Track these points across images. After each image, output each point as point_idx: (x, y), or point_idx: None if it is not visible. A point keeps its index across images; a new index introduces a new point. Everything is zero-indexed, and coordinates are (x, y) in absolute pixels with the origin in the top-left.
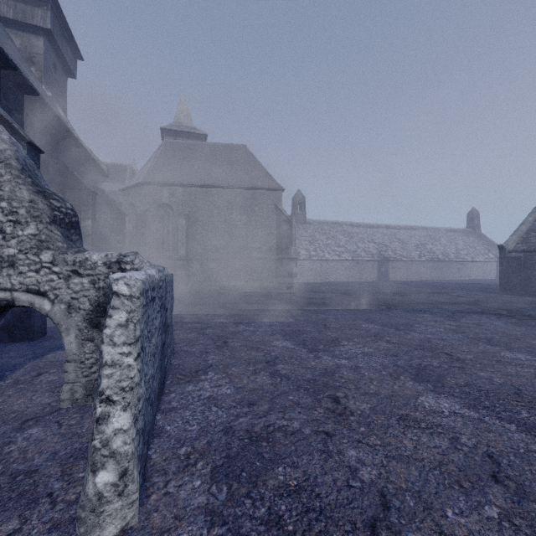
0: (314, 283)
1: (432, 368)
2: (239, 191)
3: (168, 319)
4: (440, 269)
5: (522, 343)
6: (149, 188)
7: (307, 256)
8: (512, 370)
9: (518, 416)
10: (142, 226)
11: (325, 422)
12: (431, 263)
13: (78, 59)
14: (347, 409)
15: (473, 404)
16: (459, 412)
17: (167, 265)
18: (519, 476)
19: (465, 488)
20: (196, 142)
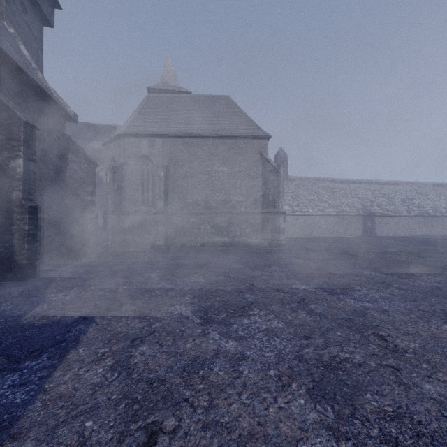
0: (298, 238)
1: None
2: (221, 140)
3: None
4: (430, 224)
5: None
6: (128, 140)
7: (290, 211)
8: None
9: None
10: (121, 179)
11: None
12: (421, 218)
13: (56, 7)
14: None
15: None
16: None
17: (146, 220)
18: None
19: None
20: (178, 95)
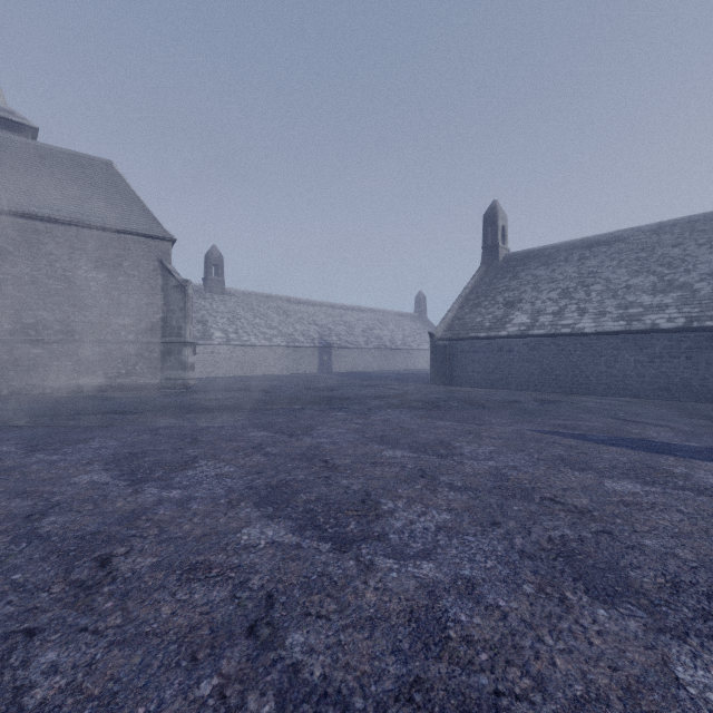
0: (233, 378)
1: (293, 483)
2: (92, 232)
3: None
4: (387, 358)
5: (410, 438)
6: None
7: (225, 340)
8: (379, 472)
9: (344, 530)
10: None
11: (46, 609)
12: (379, 351)
13: None
14: (111, 575)
15: (304, 526)
16: (279, 540)
17: None
18: (285, 615)
19: (196, 661)
20: (5, 135)
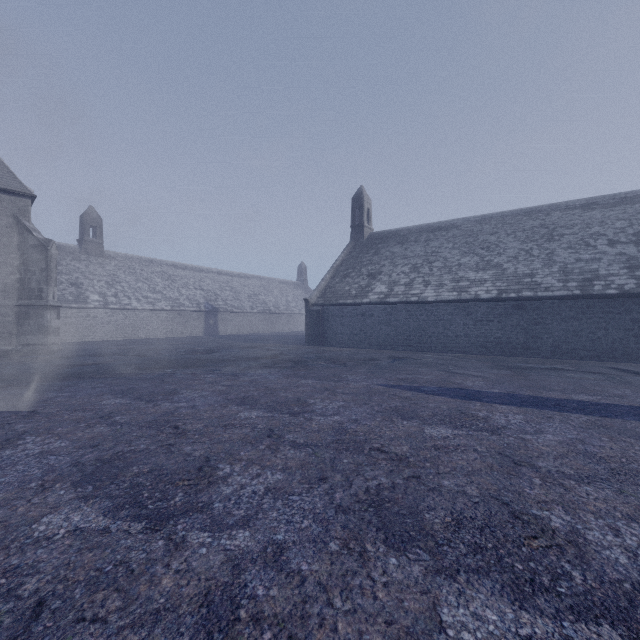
0: (110, 342)
1: (130, 454)
2: None
3: None
4: (271, 321)
5: (271, 398)
6: None
7: (102, 304)
8: (228, 435)
9: (166, 504)
10: None
11: None
12: (263, 315)
13: None
14: None
15: (123, 504)
16: (84, 526)
17: None
18: (50, 627)
19: None
20: None
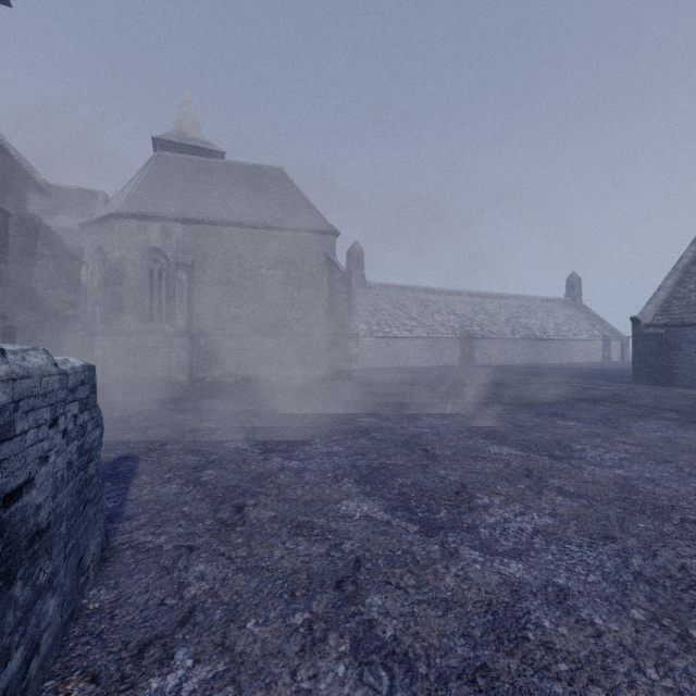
0: (378, 369)
1: None
2: (271, 233)
3: (42, 510)
4: (537, 349)
5: None
6: (128, 223)
7: (368, 332)
8: None
9: None
10: (116, 282)
11: None
12: (527, 342)
13: (1, 2)
14: None
15: None
16: None
17: (157, 344)
18: None
19: None
20: (206, 159)
